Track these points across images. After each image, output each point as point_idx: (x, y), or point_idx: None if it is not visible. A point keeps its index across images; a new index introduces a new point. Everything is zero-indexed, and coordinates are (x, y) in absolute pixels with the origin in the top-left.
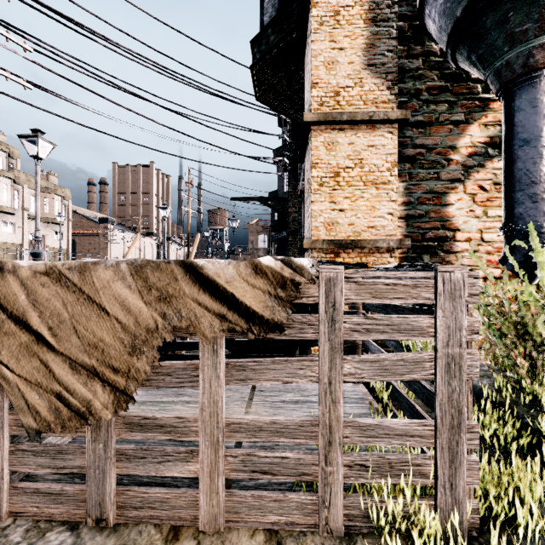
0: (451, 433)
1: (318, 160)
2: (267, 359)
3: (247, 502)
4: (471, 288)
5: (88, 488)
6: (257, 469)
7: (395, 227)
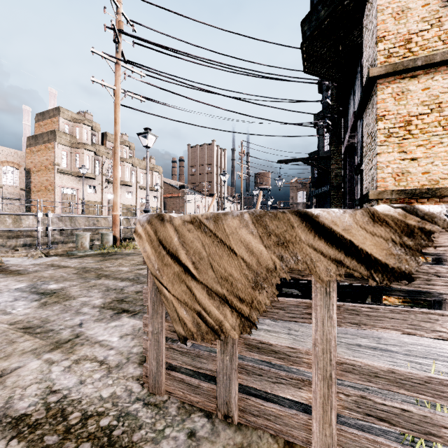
0: None
1: (385, 112)
2: (384, 307)
3: (360, 443)
4: None
5: (218, 388)
6: (372, 414)
7: None
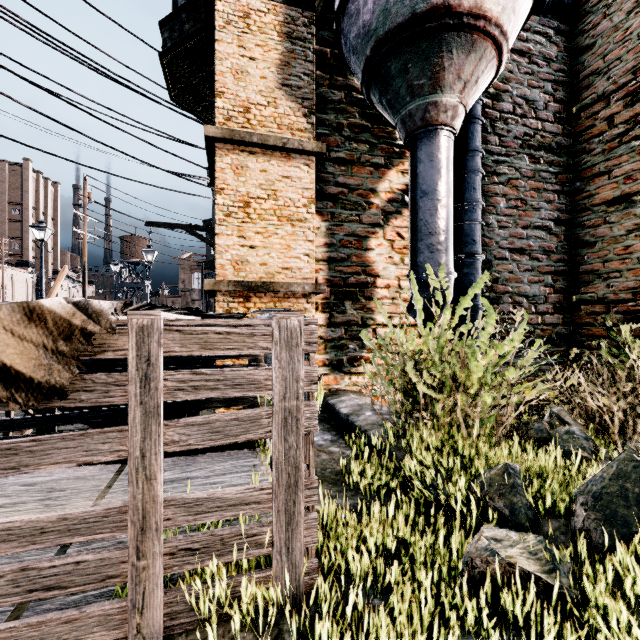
0: (288, 493)
1: (225, 185)
2: (54, 436)
3: (20, 636)
4: (310, 336)
5: None
6: (37, 587)
7: (312, 270)
